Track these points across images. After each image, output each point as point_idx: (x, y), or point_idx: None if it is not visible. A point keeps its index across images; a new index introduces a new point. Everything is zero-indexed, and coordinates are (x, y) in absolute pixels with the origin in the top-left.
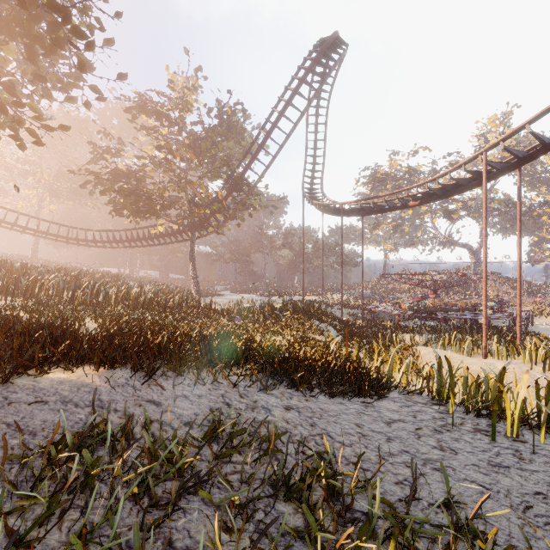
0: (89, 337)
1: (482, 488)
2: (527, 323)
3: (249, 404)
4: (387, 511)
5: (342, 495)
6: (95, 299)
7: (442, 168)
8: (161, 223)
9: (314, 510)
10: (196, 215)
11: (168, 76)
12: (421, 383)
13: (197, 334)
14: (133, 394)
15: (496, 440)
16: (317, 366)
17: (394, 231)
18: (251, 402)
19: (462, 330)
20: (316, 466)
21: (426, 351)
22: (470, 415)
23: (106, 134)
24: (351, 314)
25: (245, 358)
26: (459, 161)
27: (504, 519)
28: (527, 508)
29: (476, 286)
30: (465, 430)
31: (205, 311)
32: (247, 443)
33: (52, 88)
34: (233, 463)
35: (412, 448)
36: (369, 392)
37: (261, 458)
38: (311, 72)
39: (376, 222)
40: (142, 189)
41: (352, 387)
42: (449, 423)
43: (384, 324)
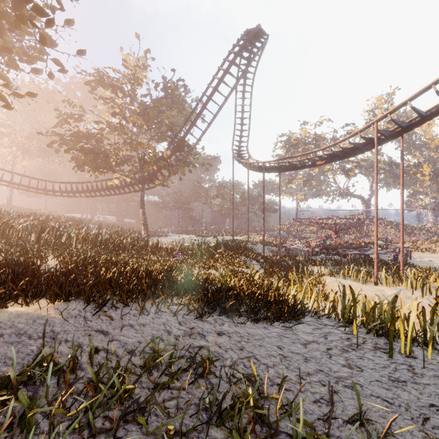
0: (48, 273)
1: (386, 403)
2: (406, 257)
3: (187, 331)
4: (308, 431)
5: (269, 421)
6: (59, 240)
7: (341, 136)
8: (116, 177)
9: (243, 433)
10: (145, 170)
11: (122, 56)
12: (328, 308)
13: (144, 269)
14: (84, 324)
15: (392, 357)
16: (244, 295)
17: (304, 185)
18: (188, 329)
19: (358, 263)
20: (245, 391)
21: (330, 280)
22: (370, 335)
23: (69, 102)
24: (271, 250)
25: (184, 289)
26: (354, 130)
27: (408, 433)
28: (425, 420)
29: (367, 228)
30: (367, 349)
31: (153, 249)
32: (184, 368)
33: (19, 59)
34: (170, 389)
35: (326, 367)
36: (288, 317)
37: (196, 383)
38: (239, 56)
39: (290, 177)
40: (100, 148)
41: (274, 313)
42: (354, 342)
43: (297, 258)
